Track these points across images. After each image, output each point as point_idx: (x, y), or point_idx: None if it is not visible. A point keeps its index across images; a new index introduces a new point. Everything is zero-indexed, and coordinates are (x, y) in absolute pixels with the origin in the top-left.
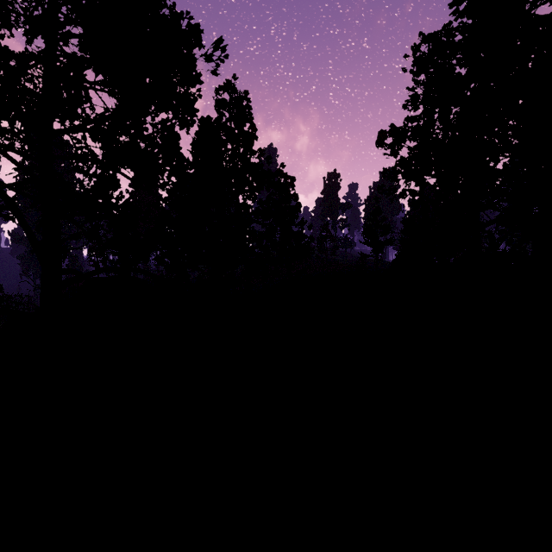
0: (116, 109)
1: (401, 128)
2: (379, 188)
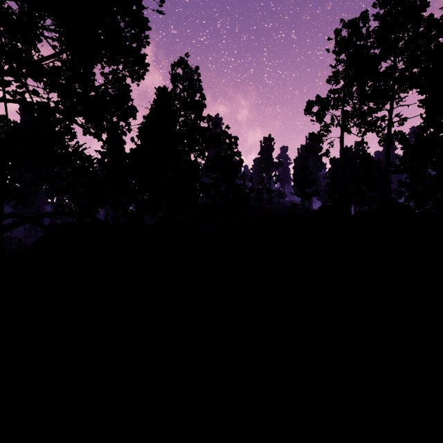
0: (56, 46)
1: (325, 99)
2: (307, 148)
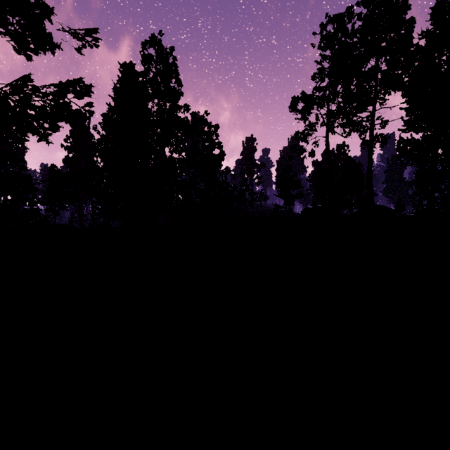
0: None
1: (311, 96)
2: (292, 147)
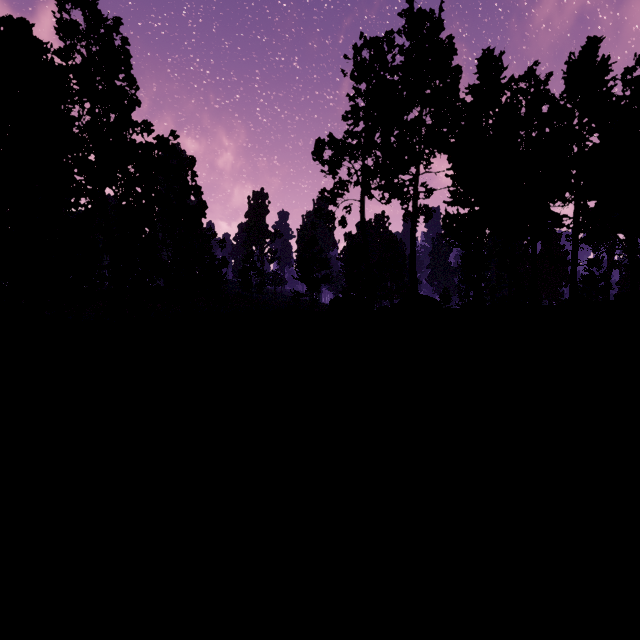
0: None
1: (341, 141)
2: (317, 211)
